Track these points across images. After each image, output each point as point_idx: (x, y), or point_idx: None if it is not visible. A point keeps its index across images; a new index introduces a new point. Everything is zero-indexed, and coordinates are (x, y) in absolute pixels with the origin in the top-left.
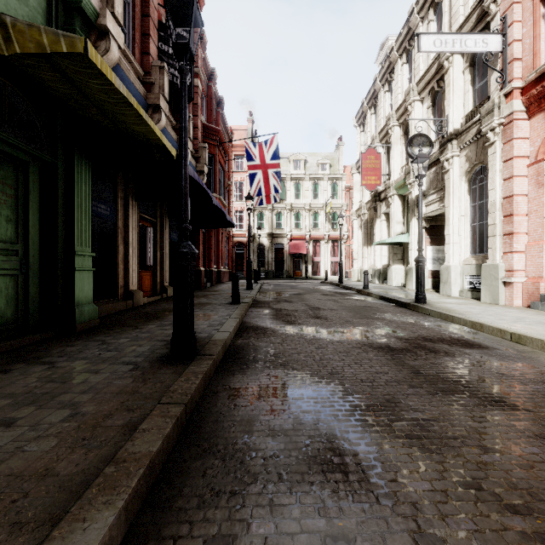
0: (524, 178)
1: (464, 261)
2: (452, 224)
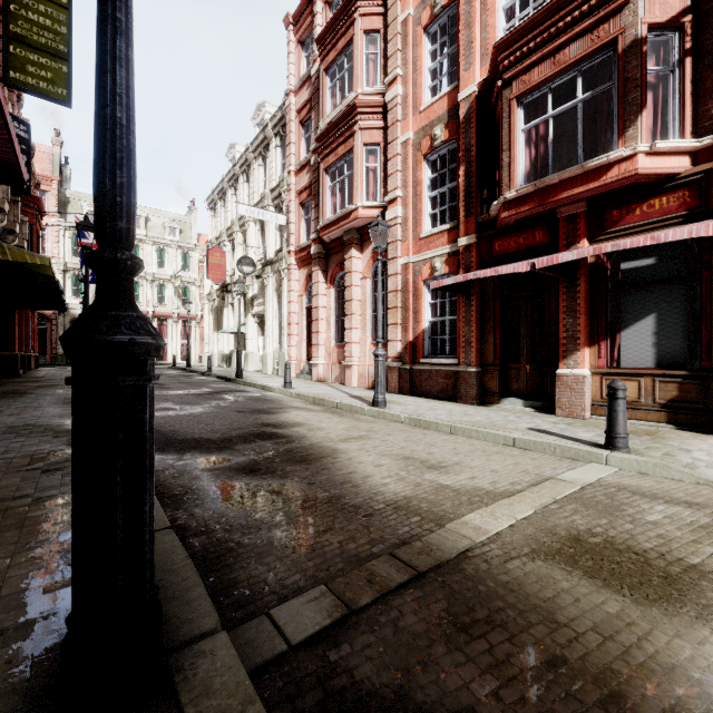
0: (297, 303)
1: (275, 349)
2: (269, 324)
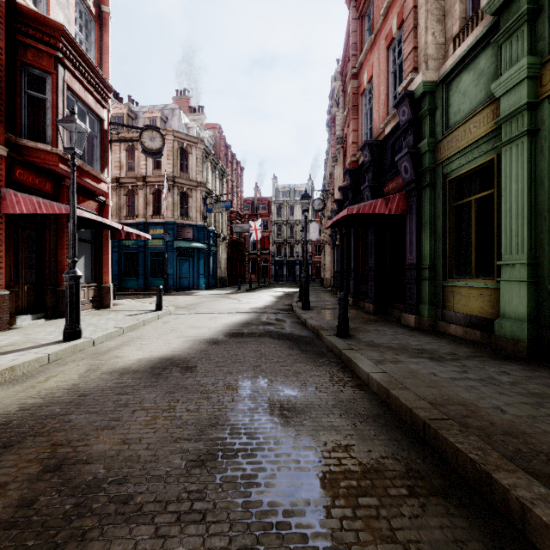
0: None
1: None
2: None
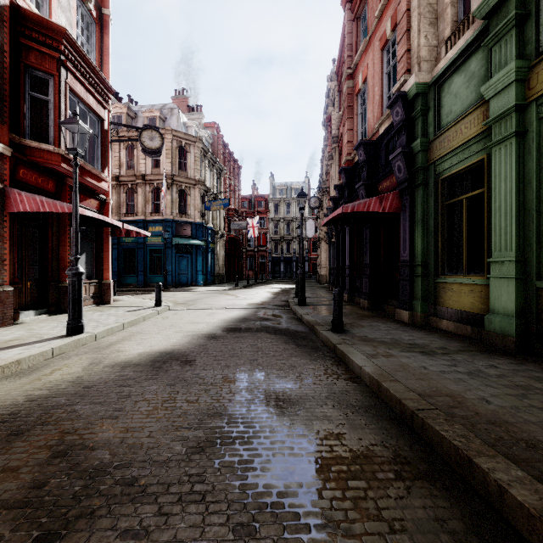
0: None
1: None
2: None
